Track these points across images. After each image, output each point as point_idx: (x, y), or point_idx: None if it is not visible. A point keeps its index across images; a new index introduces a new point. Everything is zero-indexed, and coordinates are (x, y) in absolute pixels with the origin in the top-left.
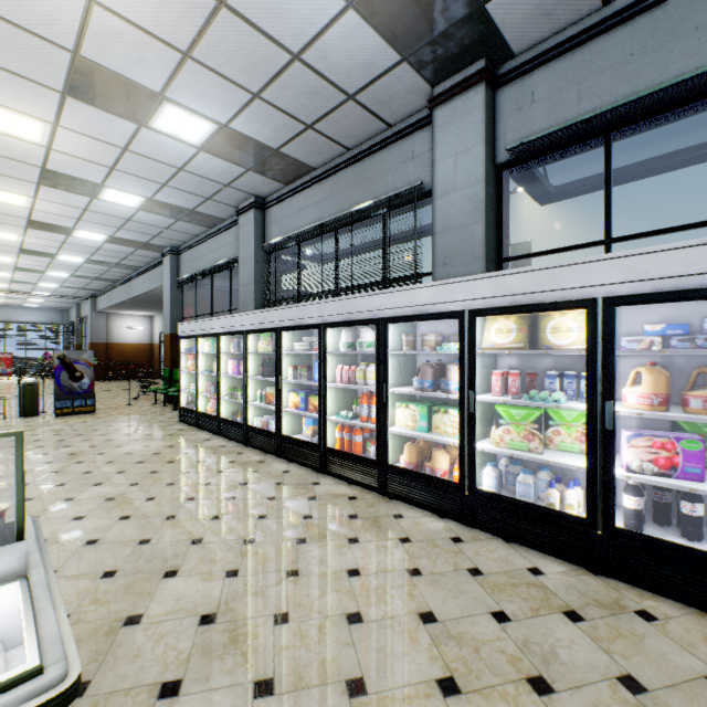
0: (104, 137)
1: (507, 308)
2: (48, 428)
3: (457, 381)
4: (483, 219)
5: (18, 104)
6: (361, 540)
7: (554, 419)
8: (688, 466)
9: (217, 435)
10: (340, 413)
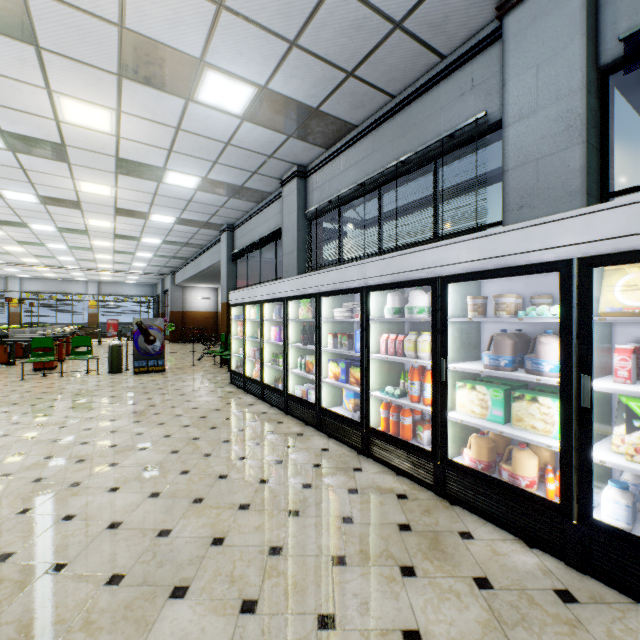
0: (159, 118)
1: None
2: (124, 384)
3: (554, 359)
4: (581, 140)
5: (86, 94)
6: (419, 573)
7: None
8: None
9: (260, 400)
10: (385, 389)
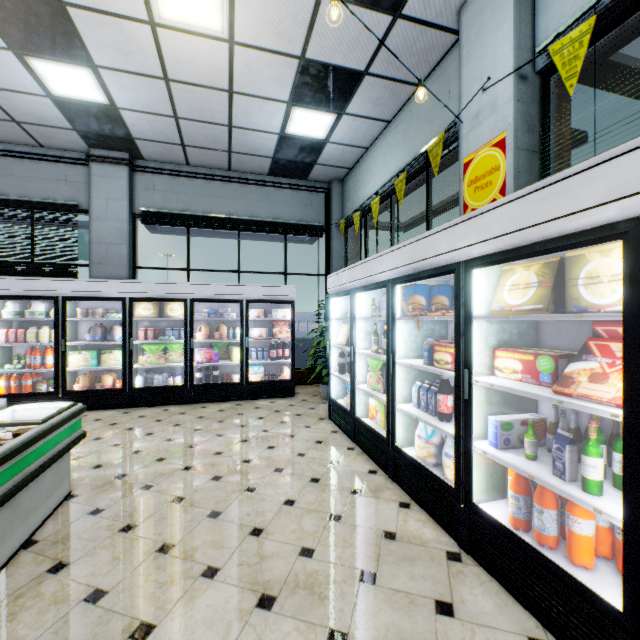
0: None
1: (151, 299)
2: None
3: (120, 335)
4: (127, 244)
5: None
6: None
7: (170, 349)
8: (215, 358)
9: None
10: (5, 367)
